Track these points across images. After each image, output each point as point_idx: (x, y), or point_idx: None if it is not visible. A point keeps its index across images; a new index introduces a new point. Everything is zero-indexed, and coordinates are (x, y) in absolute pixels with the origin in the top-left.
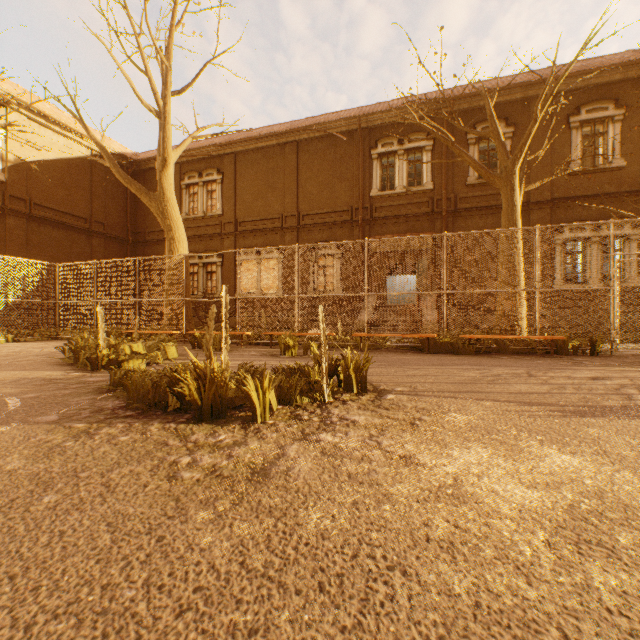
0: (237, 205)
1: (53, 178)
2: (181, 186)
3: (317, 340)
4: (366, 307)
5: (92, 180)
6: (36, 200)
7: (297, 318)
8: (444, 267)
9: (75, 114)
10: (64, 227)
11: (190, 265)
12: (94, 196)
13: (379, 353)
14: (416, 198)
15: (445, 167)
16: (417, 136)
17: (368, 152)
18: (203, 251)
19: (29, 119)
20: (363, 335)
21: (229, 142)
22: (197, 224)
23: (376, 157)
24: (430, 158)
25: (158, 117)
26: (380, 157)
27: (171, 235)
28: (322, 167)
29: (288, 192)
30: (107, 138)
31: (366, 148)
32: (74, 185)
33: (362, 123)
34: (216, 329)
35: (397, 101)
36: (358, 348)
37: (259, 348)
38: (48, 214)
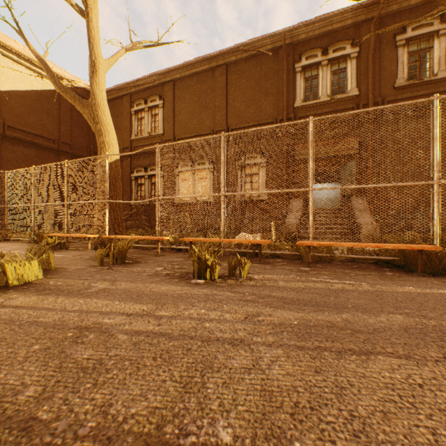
0: (175, 125)
1: (25, 106)
2: (131, 113)
3: (247, 247)
4: (311, 206)
5: (60, 109)
6: (9, 123)
7: (223, 220)
8: (435, 145)
9: (19, 31)
10: (35, 146)
11: (138, 177)
12: (62, 122)
13: (342, 272)
14: (340, 105)
15: (371, 72)
16: (341, 45)
17: (292, 66)
18: (148, 165)
19: (3, 55)
20: (314, 244)
21: (168, 70)
22: (143, 143)
23: (300, 70)
24: (355, 65)
25: (81, 13)
26: (303, 70)
27: (101, 139)
28: (248, 85)
29: (218, 110)
30: (74, 77)
31: (290, 63)
32: (44, 112)
33: (286, 39)
34: (152, 231)
35: (320, 17)
36: (300, 259)
37: (176, 257)
38: (20, 135)
